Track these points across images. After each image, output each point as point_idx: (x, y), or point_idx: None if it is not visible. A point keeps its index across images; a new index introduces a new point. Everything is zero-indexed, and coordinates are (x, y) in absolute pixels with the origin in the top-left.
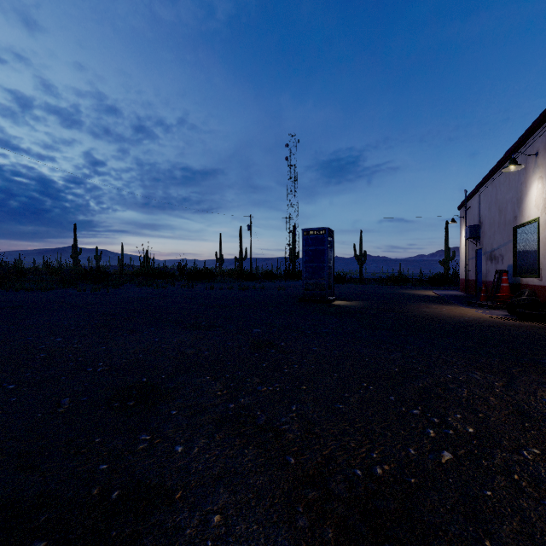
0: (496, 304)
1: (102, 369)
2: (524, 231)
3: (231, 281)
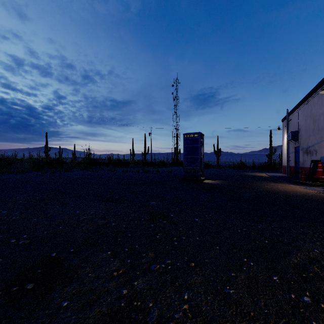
0: (314, 183)
1: (23, 242)
2: None
3: (139, 167)
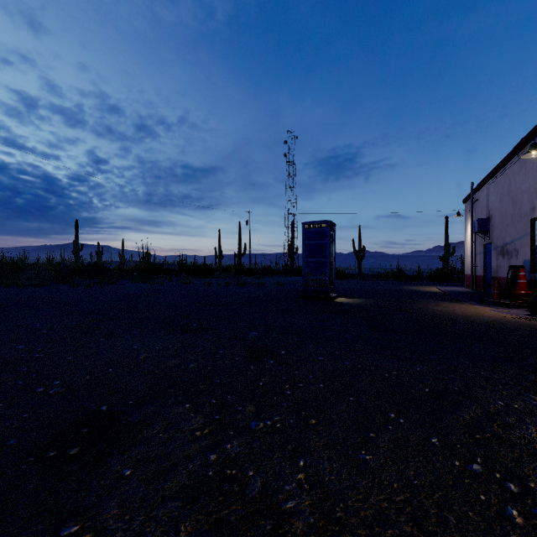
0: (513, 303)
1: (55, 391)
2: None
3: (230, 277)
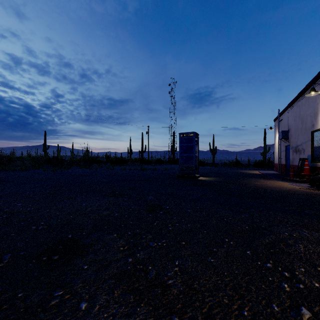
0: (301, 180)
1: (42, 227)
2: (319, 134)
3: (136, 165)
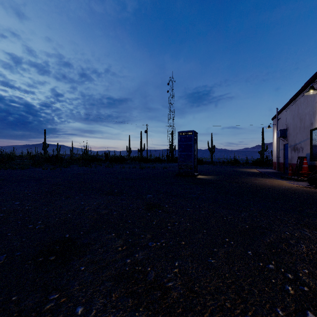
0: (299, 178)
1: (39, 227)
2: None
3: (135, 163)
